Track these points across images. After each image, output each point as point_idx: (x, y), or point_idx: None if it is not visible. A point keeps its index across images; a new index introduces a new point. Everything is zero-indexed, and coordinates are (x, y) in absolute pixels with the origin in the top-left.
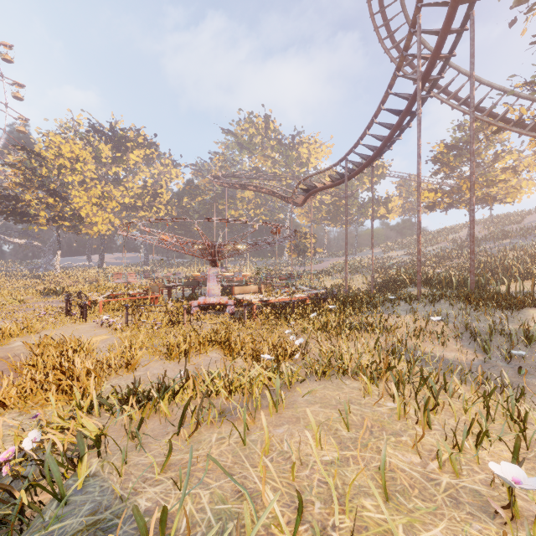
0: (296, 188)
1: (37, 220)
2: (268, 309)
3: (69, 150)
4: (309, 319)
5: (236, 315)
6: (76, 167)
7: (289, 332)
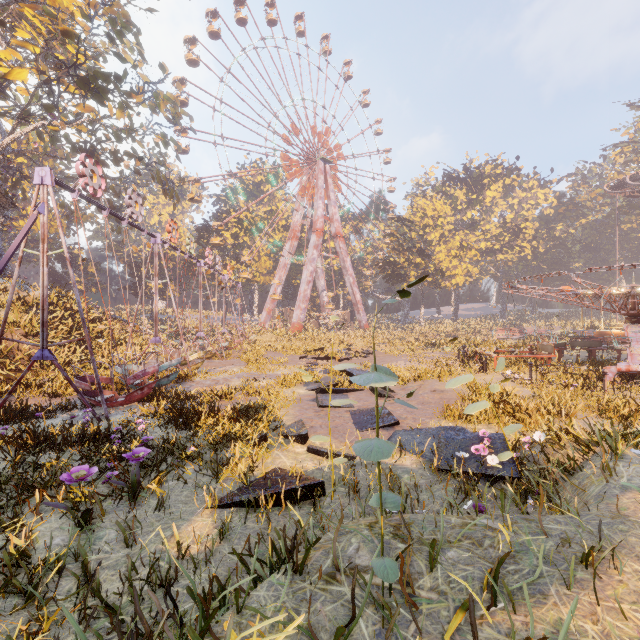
0: None
1: (408, 279)
2: None
3: (432, 208)
4: None
5: None
6: (437, 223)
7: None
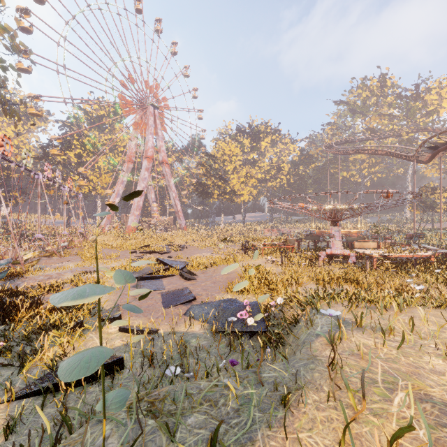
0: (420, 146)
1: (213, 196)
2: (387, 263)
3: (228, 149)
4: (432, 274)
5: (359, 264)
6: (232, 159)
7: (410, 281)
